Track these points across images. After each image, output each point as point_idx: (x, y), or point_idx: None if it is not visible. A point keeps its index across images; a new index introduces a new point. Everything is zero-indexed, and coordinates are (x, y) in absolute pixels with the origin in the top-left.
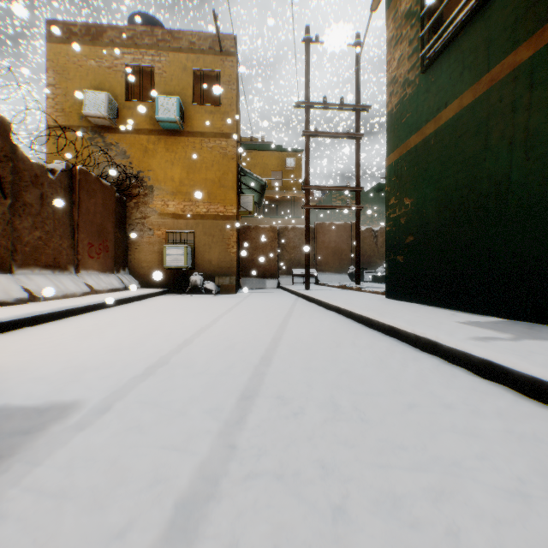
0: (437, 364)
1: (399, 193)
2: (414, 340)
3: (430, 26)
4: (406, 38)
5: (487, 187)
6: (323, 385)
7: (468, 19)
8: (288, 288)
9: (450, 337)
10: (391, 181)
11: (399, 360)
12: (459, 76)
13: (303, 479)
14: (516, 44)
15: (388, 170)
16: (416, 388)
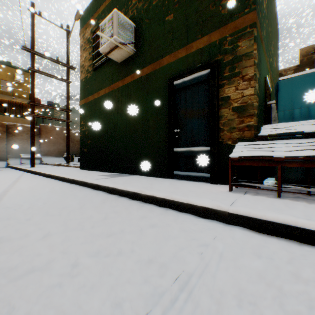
0: (85, 189)
1: (85, 119)
2: (80, 183)
3: (96, 53)
4: (88, 50)
5: (112, 126)
6: (32, 201)
7: (107, 60)
8: (17, 167)
9: (90, 179)
10: (82, 113)
11: (70, 190)
12: (105, 80)
13: (18, 218)
14: (119, 79)
15: (80, 107)
16: (71, 195)
